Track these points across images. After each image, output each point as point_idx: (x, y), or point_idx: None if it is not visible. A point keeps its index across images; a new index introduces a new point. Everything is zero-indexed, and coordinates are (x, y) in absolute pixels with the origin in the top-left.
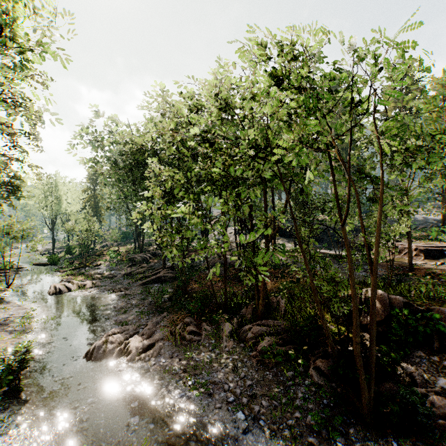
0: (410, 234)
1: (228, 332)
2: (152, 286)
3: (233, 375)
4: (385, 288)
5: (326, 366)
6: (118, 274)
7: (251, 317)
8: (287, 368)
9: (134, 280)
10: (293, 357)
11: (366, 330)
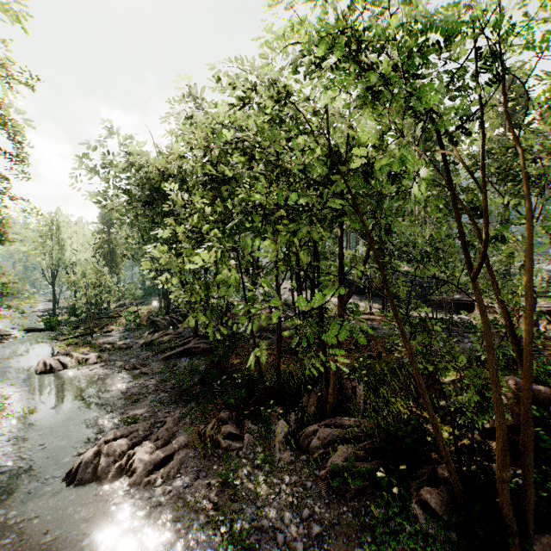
0: (534, 291)
1: (282, 437)
2: (179, 361)
3: (291, 514)
4: (509, 369)
5: (437, 499)
6: (134, 344)
7: (316, 412)
8: (375, 500)
9: (155, 352)
10: (384, 483)
11: (491, 436)
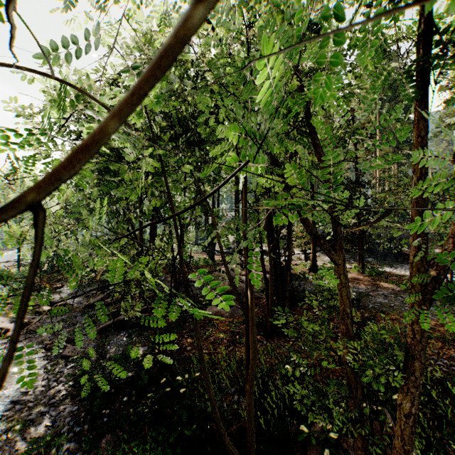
0: None
1: None
2: (117, 335)
3: None
4: None
5: None
6: (78, 305)
7: None
8: None
9: (93, 320)
10: None
11: None
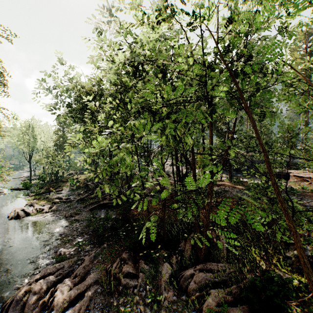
0: None
1: (167, 278)
2: (99, 211)
3: None
4: None
5: None
6: (74, 199)
7: (191, 257)
8: None
9: (85, 205)
10: None
11: None
